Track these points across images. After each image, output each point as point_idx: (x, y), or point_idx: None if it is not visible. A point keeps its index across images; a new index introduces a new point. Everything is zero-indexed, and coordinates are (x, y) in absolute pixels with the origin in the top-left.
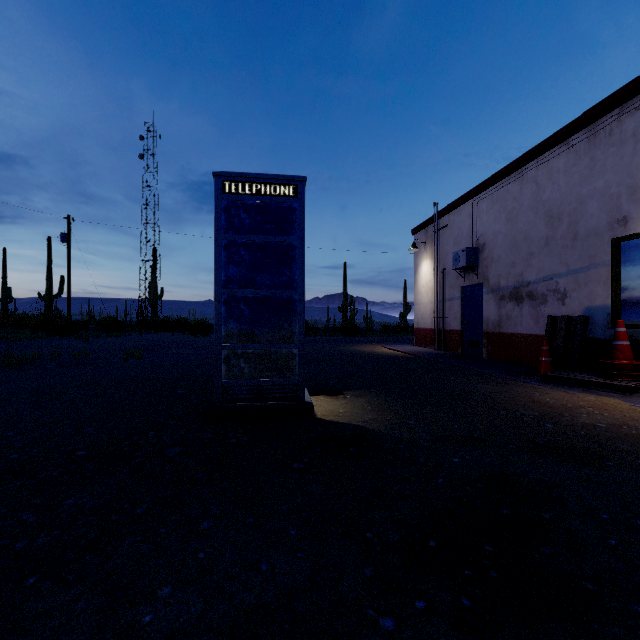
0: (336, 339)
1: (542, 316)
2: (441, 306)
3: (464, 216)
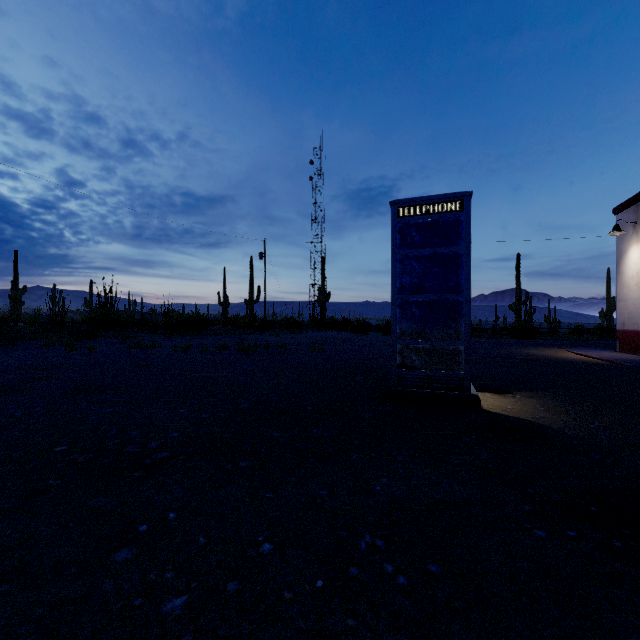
0: (505, 341)
1: None
2: None
3: None
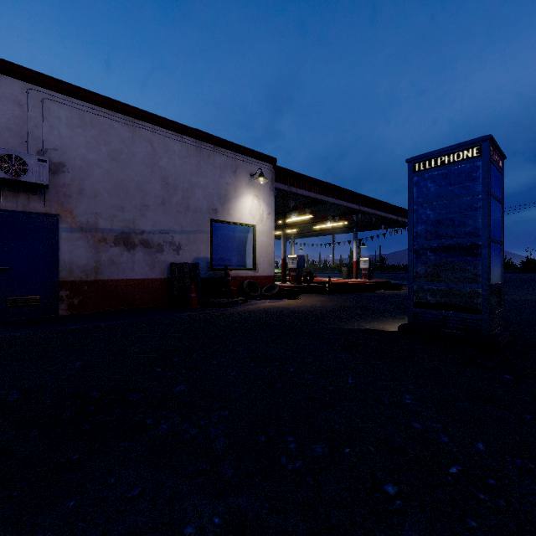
0: None
1: (159, 262)
2: None
3: None
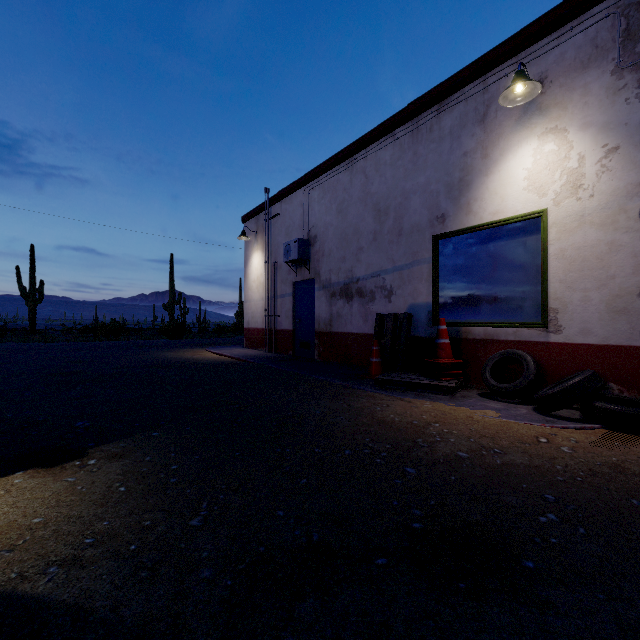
0: (150, 343)
1: (371, 314)
2: (273, 303)
3: (296, 205)
